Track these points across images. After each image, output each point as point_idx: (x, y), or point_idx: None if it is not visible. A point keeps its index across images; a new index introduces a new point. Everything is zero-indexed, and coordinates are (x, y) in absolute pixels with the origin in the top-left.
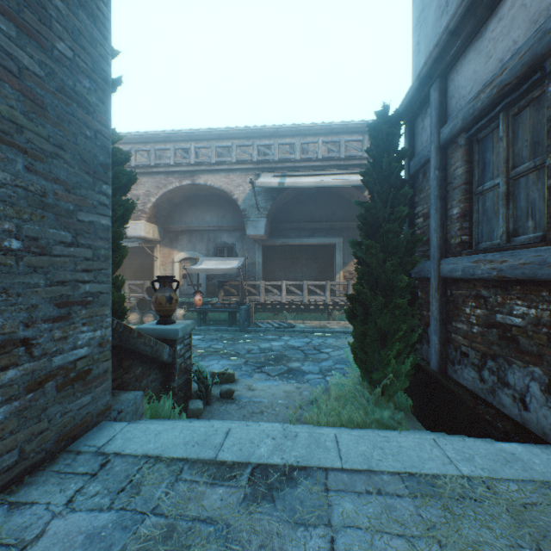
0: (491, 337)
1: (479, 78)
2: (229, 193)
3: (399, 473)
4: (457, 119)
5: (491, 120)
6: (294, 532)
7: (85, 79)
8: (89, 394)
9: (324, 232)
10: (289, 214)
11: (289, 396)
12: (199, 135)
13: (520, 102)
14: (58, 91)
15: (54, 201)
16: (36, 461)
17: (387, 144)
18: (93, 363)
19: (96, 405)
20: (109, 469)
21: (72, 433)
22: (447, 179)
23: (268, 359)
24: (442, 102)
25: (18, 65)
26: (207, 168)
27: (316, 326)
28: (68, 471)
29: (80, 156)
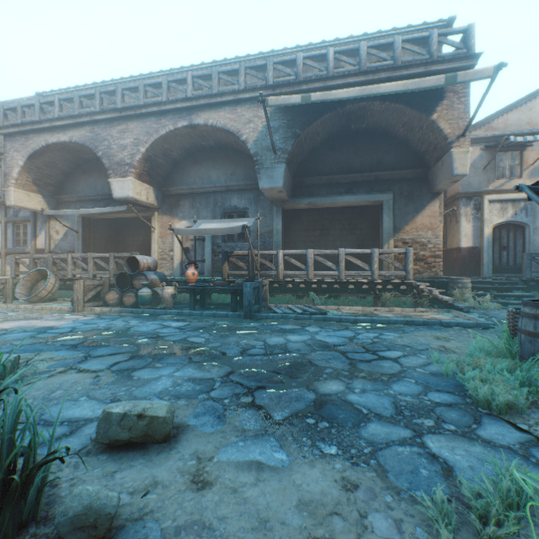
0: None
1: None
2: (236, 133)
3: None
4: None
5: None
6: None
7: None
8: None
9: (365, 186)
10: (318, 166)
11: None
12: None
13: None
14: None
15: None
16: None
17: None
18: None
19: None
20: None
21: None
22: None
23: (274, 369)
24: None
25: None
26: (208, 101)
27: (358, 314)
28: None
29: None
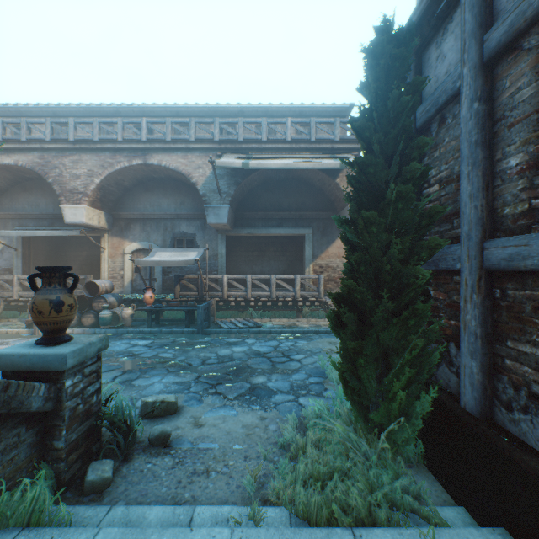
0: None
1: None
2: (187, 175)
3: None
4: None
5: None
6: None
7: None
8: None
9: (292, 222)
10: (255, 202)
11: (250, 435)
12: (154, 111)
13: None
14: None
15: None
16: None
17: (392, 73)
18: None
19: None
20: None
21: None
22: (493, 114)
23: (226, 372)
24: None
25: None
26: (162, 146)
27: (285, 325)
28: None
29: None
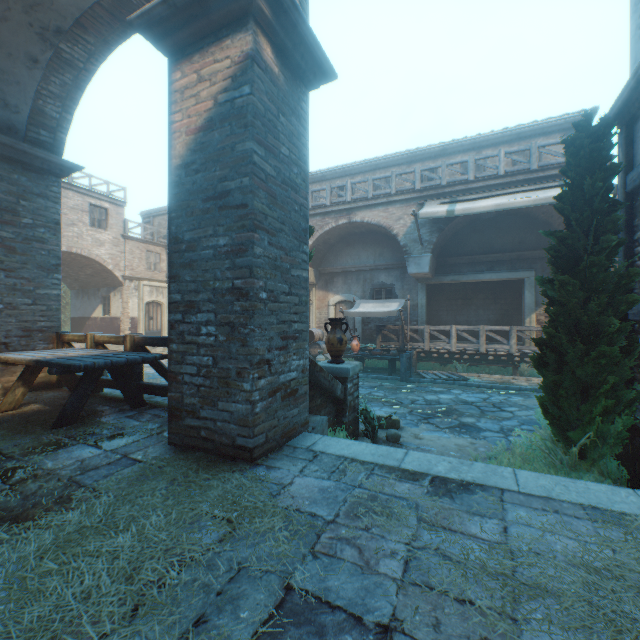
0: None
1: None
2: (387, 228)
3: (581, 504)
4: None
5: None
6: (471, 517)
7: (295, 168)
8: (296, 408)
9: (507, 264)
10: (460, 246)
11: (462, 450)
12: (354, 169)
13: None
14: (282, 183)
15: (280, 263)
16: (272, 446)
17: (590, 161)
18: (298, 385)
19: (300, 418)
20: (320, 459)
21: (288, 434)
22: None
23: (435, 411)
24: None
25: (265, 175)
26: (364, 204)
27: (496, 381)
28: (293, 456)
29: (292, 227)
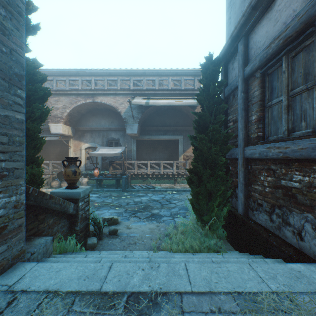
0: (277, 194)
1: (270, 35)
2: (116, 108)
3: (230, 292)
4: (256, 61)
5: (277, 61)
6: None
7: (1, 8)
8: (4, 244)
9: (172, 132)
10: (152, 122)
11: (152, 231)
12: (97, 72)
13: (296, 48)
14: None
15: None
16: None
17: (212, 77)
18: (8, 221)
19: (12, 252)
20: (14, 306)
21: None
22: (248, 98)
23: (139, 208)
24: (246, 51)
25: None
26: (102, 92)
27: (167, 187)
28: None
29: None
